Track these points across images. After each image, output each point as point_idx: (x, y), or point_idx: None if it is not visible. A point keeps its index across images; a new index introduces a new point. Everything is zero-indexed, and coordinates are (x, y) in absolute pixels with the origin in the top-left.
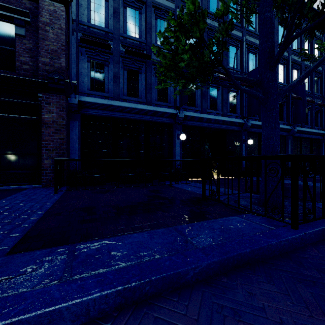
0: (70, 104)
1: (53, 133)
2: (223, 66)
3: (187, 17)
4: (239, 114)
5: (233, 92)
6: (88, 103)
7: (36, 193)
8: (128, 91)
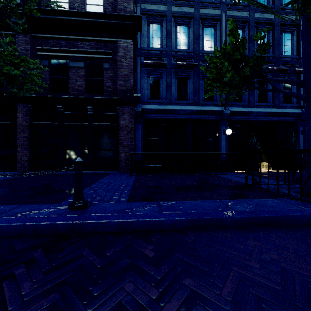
0: (136, 112)
1: (126, 134)
2: (263, 76)
3: (229, 46)
4: (295, 104)
5: None
6: (148, 110)
7: (119, 176)
8: (178, 96)
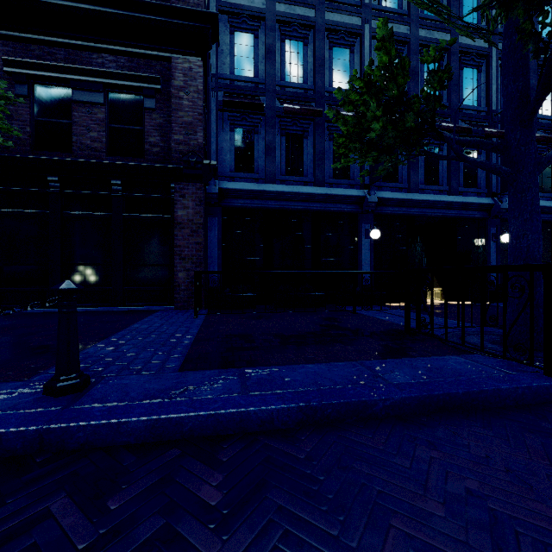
0: (209, 194)
1: (188, 236)
2: (437, 131)
3: (379, 72)
4: (483, 188)
5: (471, 150)
6: (231, 191)
7: (173, 316)
8: (287, 168)
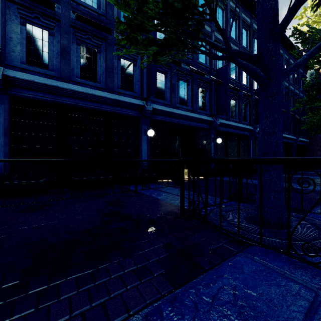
0: None
1: None
2: (217, 21)
3: None
4: (208, 112)
5: (202, 89)
6: (20, 80)
7: None
8: (82, 73)
